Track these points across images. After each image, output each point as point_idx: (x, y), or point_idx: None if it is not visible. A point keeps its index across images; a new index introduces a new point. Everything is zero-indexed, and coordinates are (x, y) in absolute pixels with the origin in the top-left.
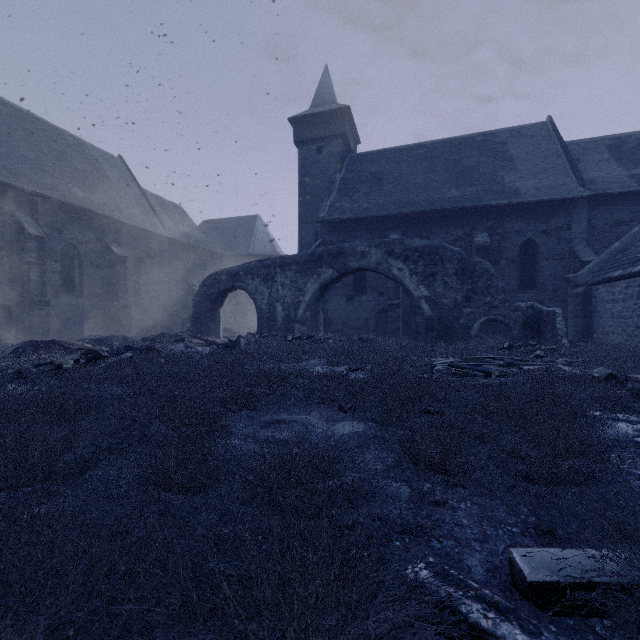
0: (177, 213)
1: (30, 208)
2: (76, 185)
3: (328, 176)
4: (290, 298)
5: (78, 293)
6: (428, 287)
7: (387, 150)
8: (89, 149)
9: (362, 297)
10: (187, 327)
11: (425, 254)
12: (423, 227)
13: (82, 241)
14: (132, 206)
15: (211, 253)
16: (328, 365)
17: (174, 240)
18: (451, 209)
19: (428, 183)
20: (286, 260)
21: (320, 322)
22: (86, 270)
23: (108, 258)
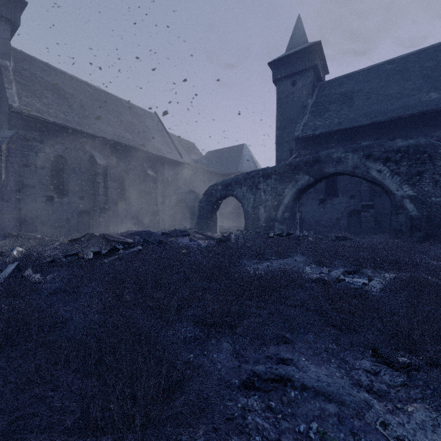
0: (190, 147)
1: (100, 148)
2: (127, 132)
3: (301, 103)
4: (271, 202)
5: (128, 202)
6: (413, 186)
7: (355, 72)
8: (137, 109)
9: (333, 200)
10: (194, 225)
11: (409, 154)
12: (398, 132)
13: (130, 168)
14: (161, 143)
15: (212, 173)
16: (315, 264)
17: (187, 165)
18: (432, 111)
19: (401, 92)
20: (267, 171)
21: (297, 221)
22: (132, 187)
23: (145, 178)
